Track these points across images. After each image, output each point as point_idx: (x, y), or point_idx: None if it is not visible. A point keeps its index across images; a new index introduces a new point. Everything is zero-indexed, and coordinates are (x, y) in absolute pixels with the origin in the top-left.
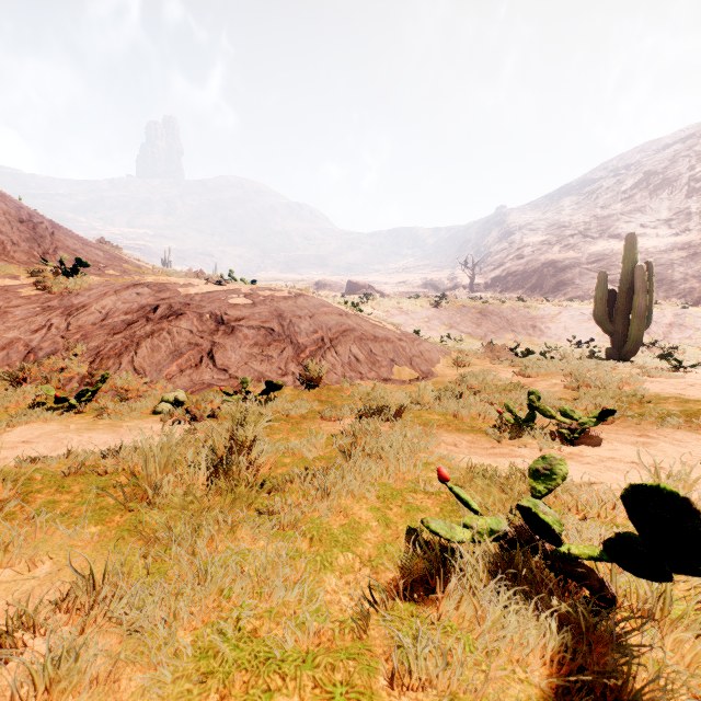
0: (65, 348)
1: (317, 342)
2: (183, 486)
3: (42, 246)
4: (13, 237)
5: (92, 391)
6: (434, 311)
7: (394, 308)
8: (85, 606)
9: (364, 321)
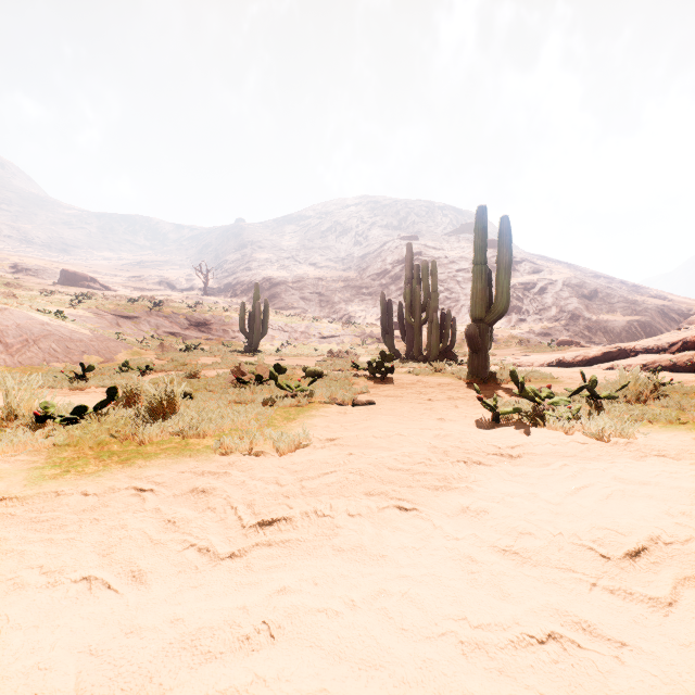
0: None
1: (23, 342)
2: None
3: None
4: None
5: None
6: (146, 316)
7: (108, 311)
8: None
9: (64, 328)
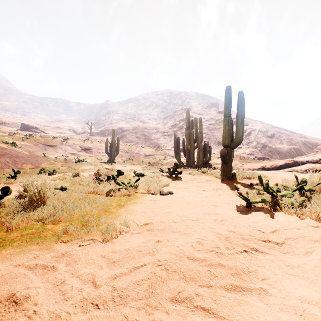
0: None
1: None
2: None
3: None
4: None
5: None
6: (60, 145)
7: (40, 143)
8: None
9: (13, 151)
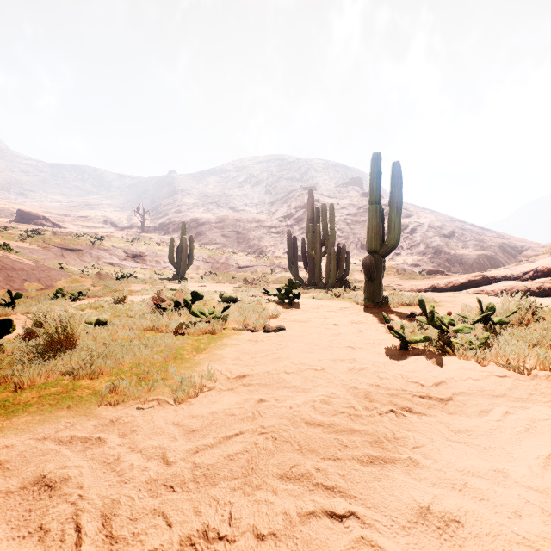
0: None
1: None
2: None
3: None
4: None
5: None
6: (89, 249)
7: (54, 245)
8: None
9: (6, 258)
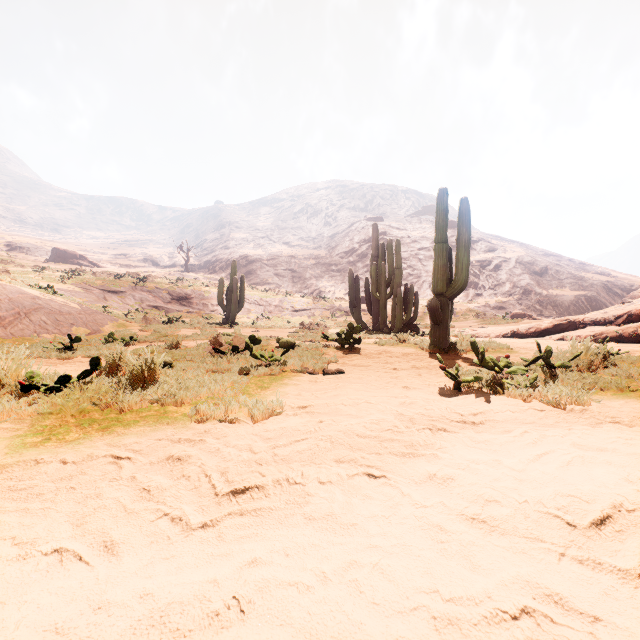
0: None
1: (15, 314)
2: None
3: None
4: None
5: None
6: (131, 291)
7: (95, 286)
8: None
9: (53, 302)
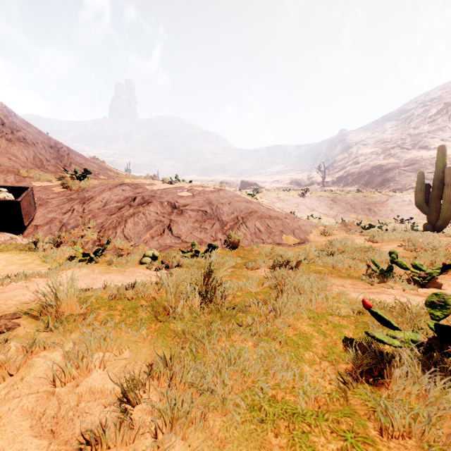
0: (83, 224)
1: (234, 219)
2: (186, 308)
3: (62, 162)
4: (47, 156)
5: (102, 249)
6: (301, 199)
7: (275, 197)
8: (168, 376)
9: (261, 206)
